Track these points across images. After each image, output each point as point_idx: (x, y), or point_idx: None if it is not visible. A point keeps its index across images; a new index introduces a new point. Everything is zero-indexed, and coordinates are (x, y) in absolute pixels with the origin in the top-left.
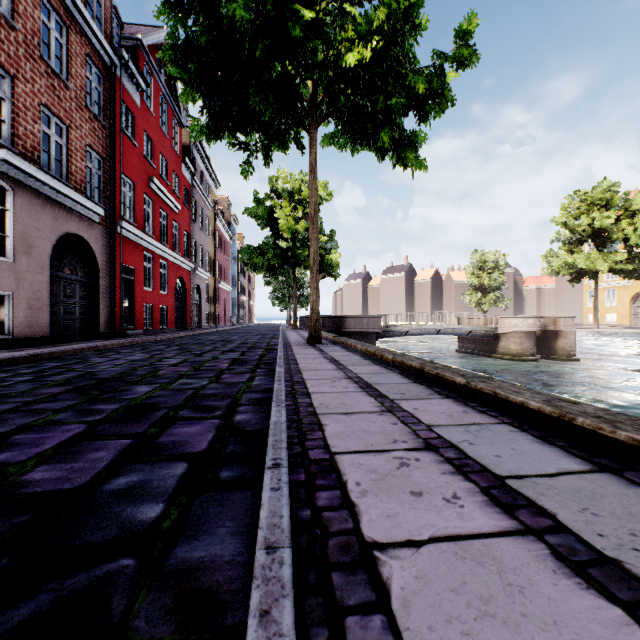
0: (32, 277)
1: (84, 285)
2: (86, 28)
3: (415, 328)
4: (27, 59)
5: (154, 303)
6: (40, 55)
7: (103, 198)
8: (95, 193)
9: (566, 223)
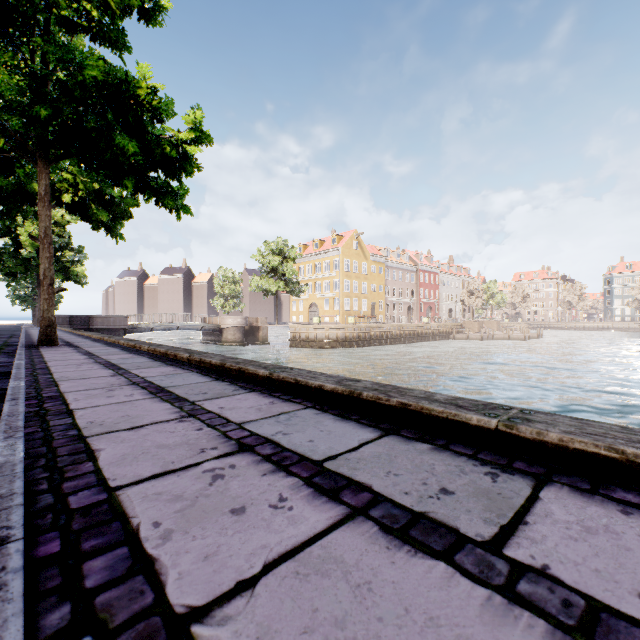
0: None
1: None
2: None
3: (159, 325)
4: None
5: None
6: None
7: None
8: None
9: (260, 260)
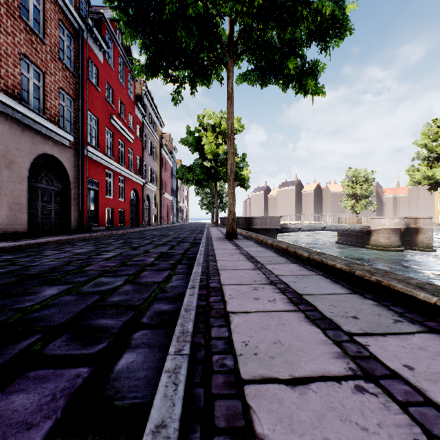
0: (13, 186)
1: (58, 193)
2: None
3: (306, 226)
4: (8, 17)
5: (114, 207)
6: (19, 15)
7: (73, 129)
8: (68, 125)
9: (426, 144)
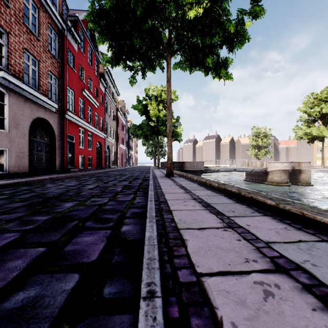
0: (19, 140)
1: (47, 145)
2: (48, 9)
3: (222, 168)
4: (16, 24)
5: (85, 155)
6: (23, 22)
7: (58, 99)
8: (54, 97)
9: (306, 111)
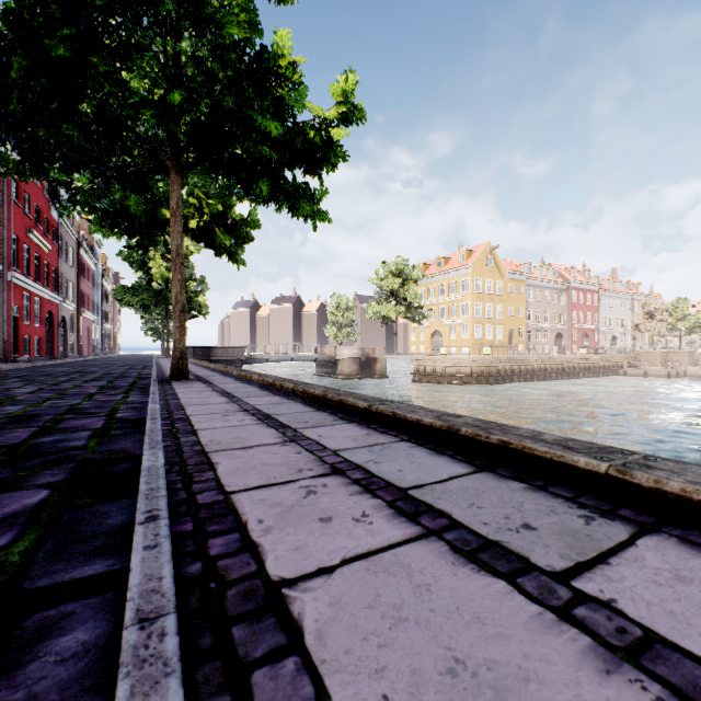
0: None
1: None
2: None
3: (274, 356)
4: None
5: (31, 335)
6: None
7: None
8: None
9: (377, 283)
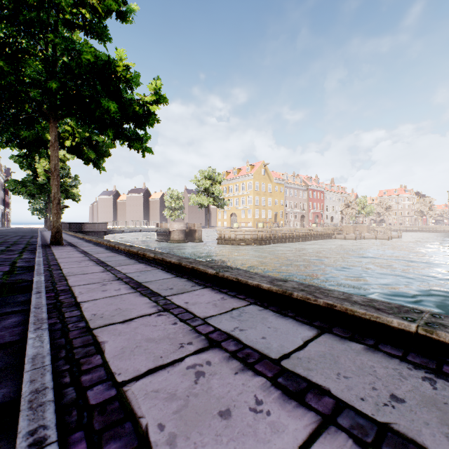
0: None
1: None
2: None
3: (128, 229)
4: None
5: None
6: None
7: None
8: None
9: (196, 183)
